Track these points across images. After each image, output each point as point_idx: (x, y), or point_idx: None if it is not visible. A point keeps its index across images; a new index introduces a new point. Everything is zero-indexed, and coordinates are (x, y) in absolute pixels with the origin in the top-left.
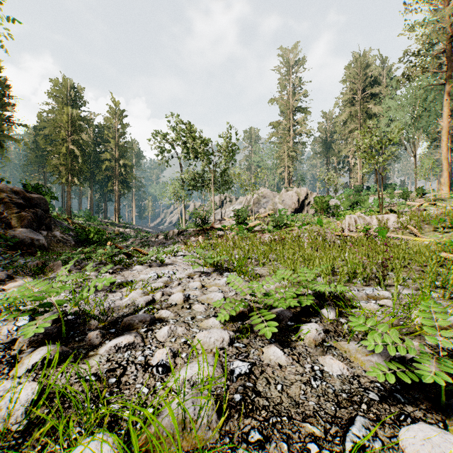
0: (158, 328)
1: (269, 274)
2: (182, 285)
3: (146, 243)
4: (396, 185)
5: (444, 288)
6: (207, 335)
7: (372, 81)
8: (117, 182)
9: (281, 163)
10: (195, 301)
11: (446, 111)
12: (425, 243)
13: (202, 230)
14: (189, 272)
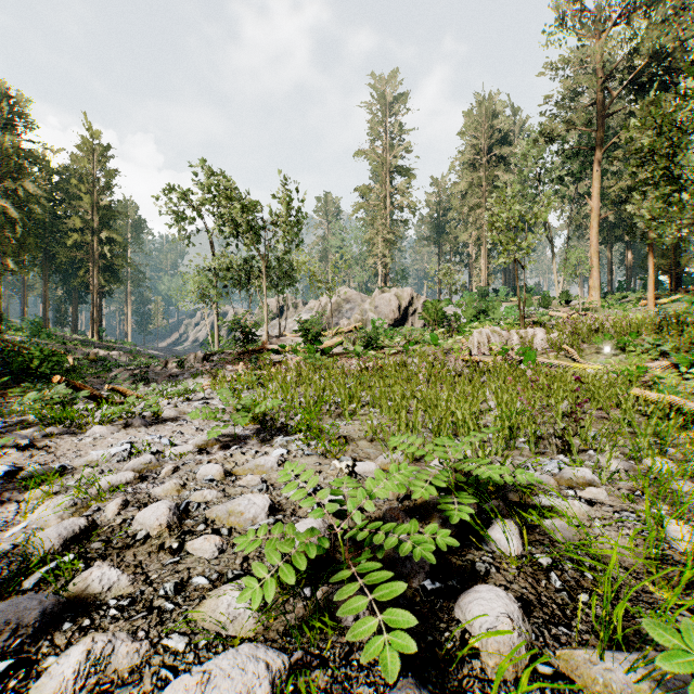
0: (59, 649)
1: (364, 436)
2: (183, 473)
3: (145, 375)
4: (531, 289)
5: (664, 452)
6: (196, 693)
7: (501, 138)
8: (97, 271)
9: (373, 249)
10: (198, 524)
11: (597, 187)
12: (588, 371)
13: (246, 353)
14: (204, 439)
